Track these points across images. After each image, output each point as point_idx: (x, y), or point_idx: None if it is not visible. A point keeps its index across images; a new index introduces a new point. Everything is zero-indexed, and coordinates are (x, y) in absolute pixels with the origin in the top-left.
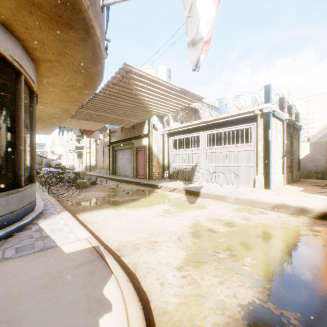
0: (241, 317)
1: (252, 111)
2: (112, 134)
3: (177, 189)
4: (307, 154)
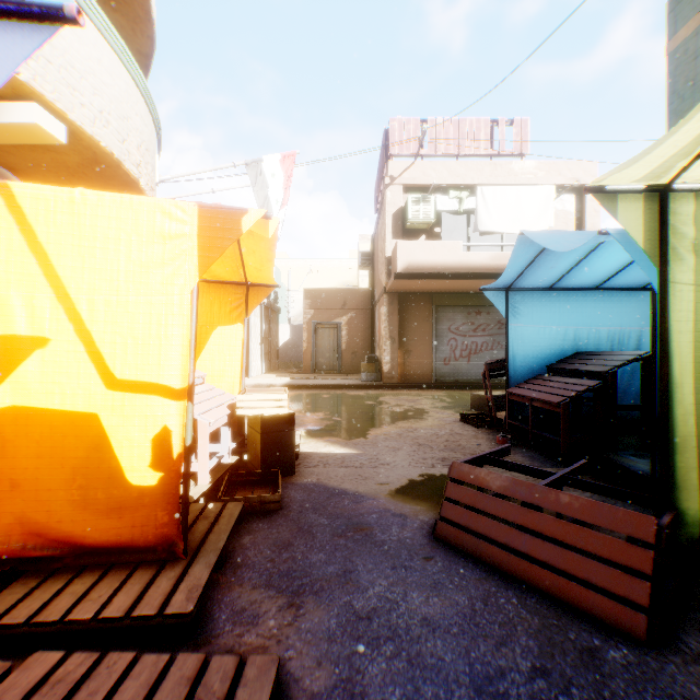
0: None
1: None
2: None
3: None
4: (289, 338)
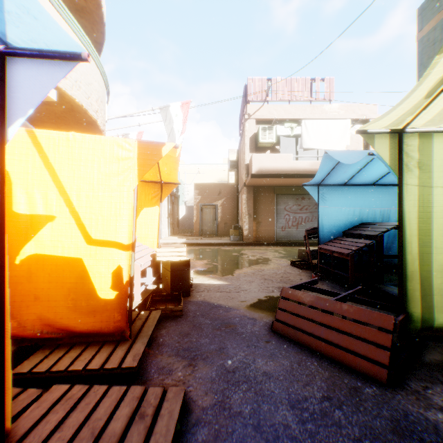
0: None
1: None
2: None
3: None
4: (185, 214)
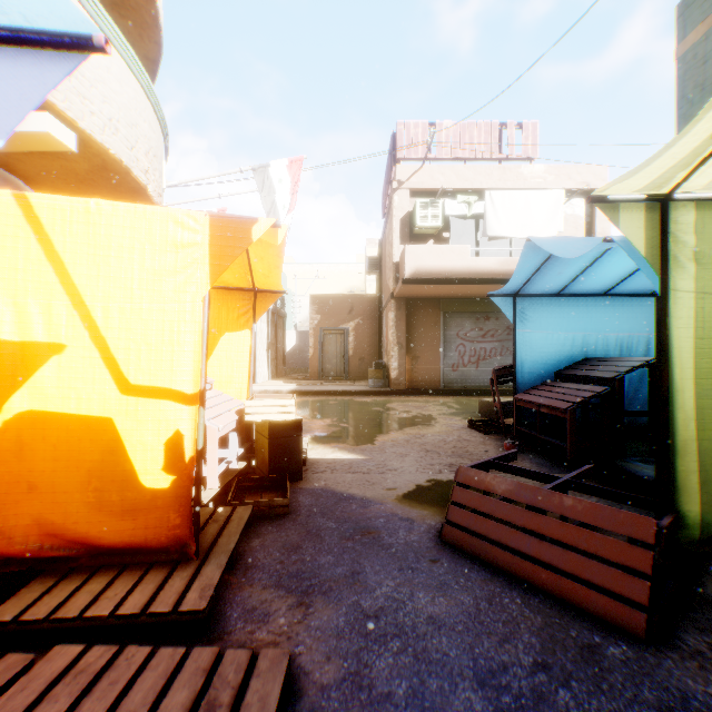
0: None
1: None
2: None
3: None
4: (295, 344)
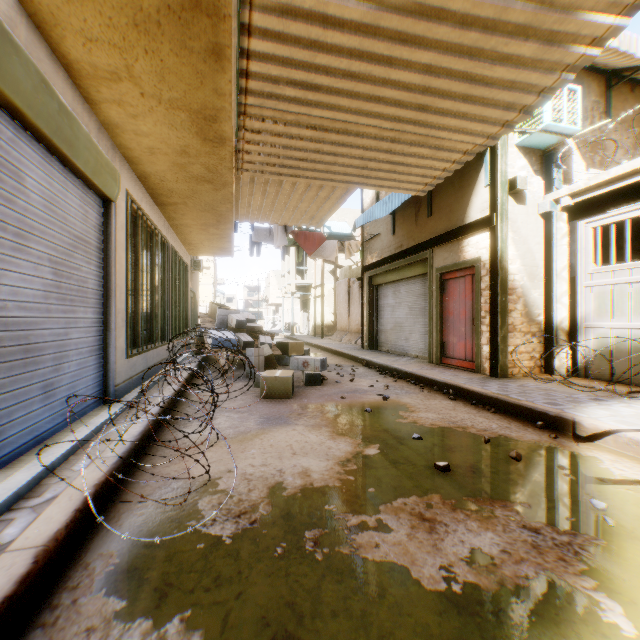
0: None
1: None
2: (368, 245)
3: None
4: None
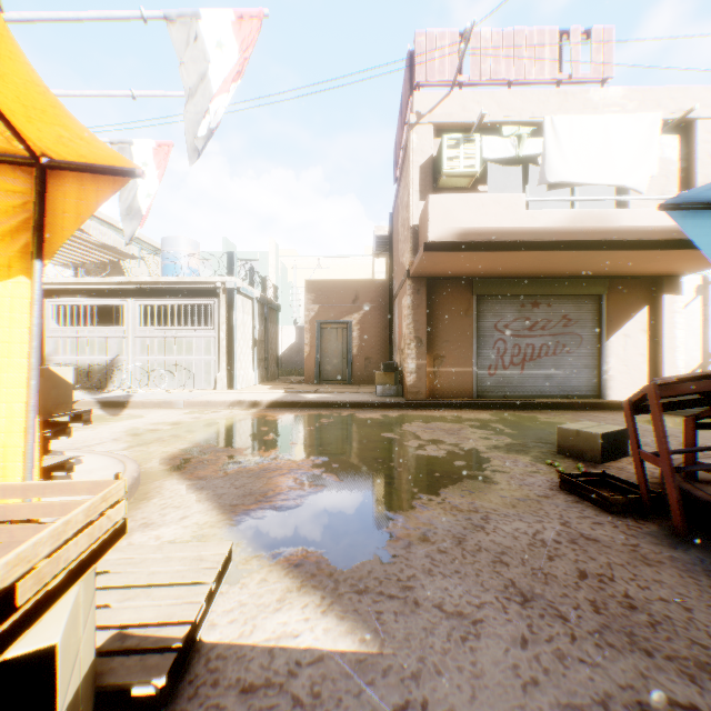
0: (180, 452)
1: (213, 282)
2: None
3: (80, 403)
4: (294, 342)
